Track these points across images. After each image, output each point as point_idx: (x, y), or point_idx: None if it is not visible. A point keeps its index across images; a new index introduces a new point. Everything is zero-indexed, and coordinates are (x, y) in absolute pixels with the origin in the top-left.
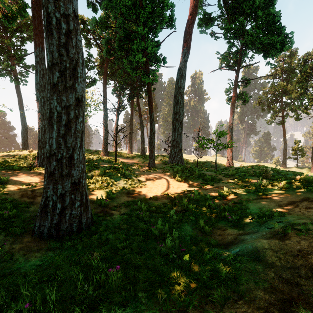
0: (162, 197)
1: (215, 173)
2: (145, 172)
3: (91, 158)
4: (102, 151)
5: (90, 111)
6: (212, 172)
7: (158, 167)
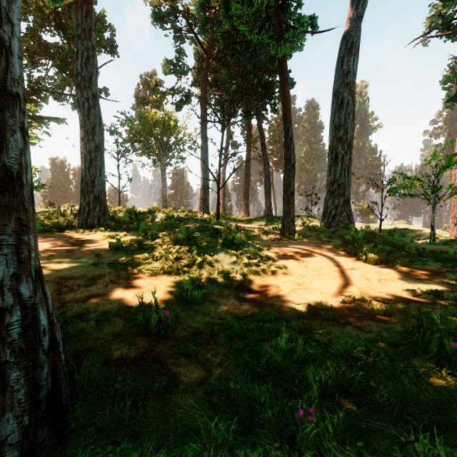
0: (351, 311)
1: (454, 247)
2: (277, 242)
3: (174, 215)
4: (200, 209)
5: (183, 148)
6: (445, 246)
7: (301, 234)
